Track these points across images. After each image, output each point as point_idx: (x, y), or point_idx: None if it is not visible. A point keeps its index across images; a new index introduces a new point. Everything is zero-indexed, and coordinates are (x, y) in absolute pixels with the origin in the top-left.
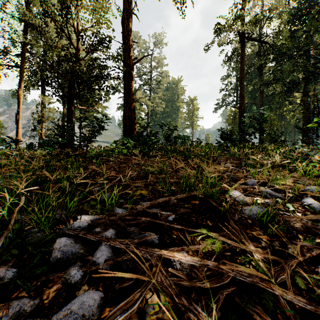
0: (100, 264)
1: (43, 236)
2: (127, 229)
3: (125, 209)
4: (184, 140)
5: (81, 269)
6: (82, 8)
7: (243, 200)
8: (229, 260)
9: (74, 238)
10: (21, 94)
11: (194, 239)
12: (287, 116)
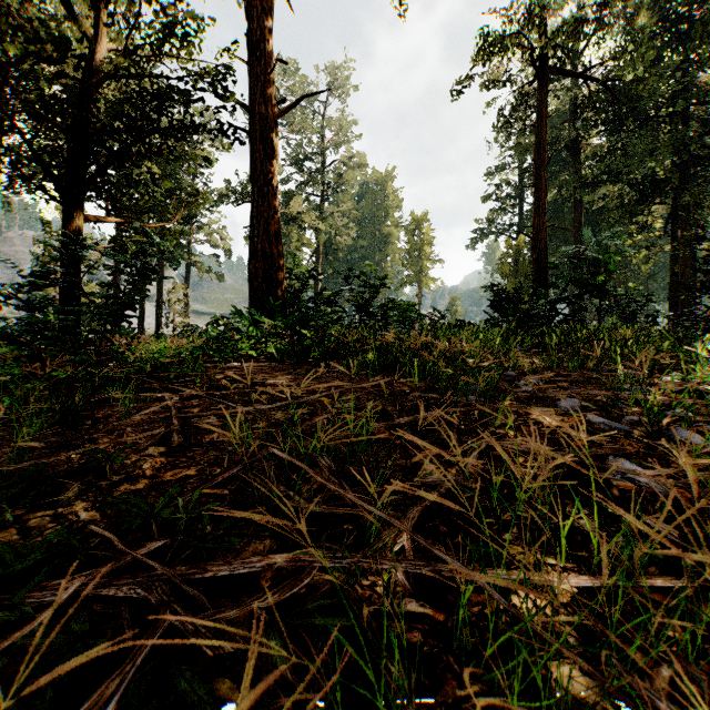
0: None
1: None
2: None
3: None
4: (403, 313)
5: None
6: None
7: None
8: None
9: None
10: None
11: None
12: (633, 258)
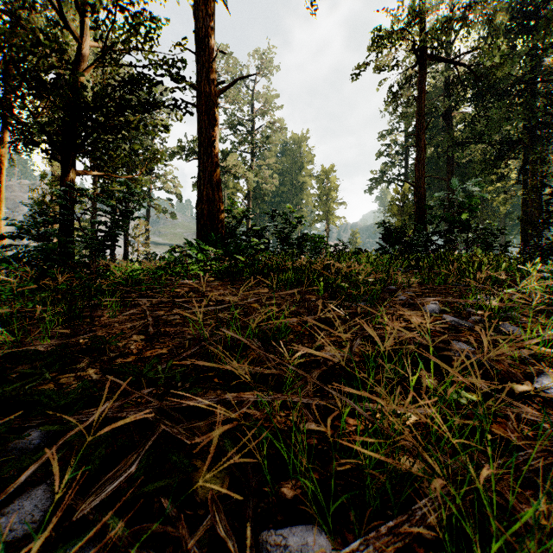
0: None
1: None
2: None
3: None
4: (314, 244)
5: None
6: None
7: None
8: None
9: None
10: (6, 155)
11: None
12: (494, 201)
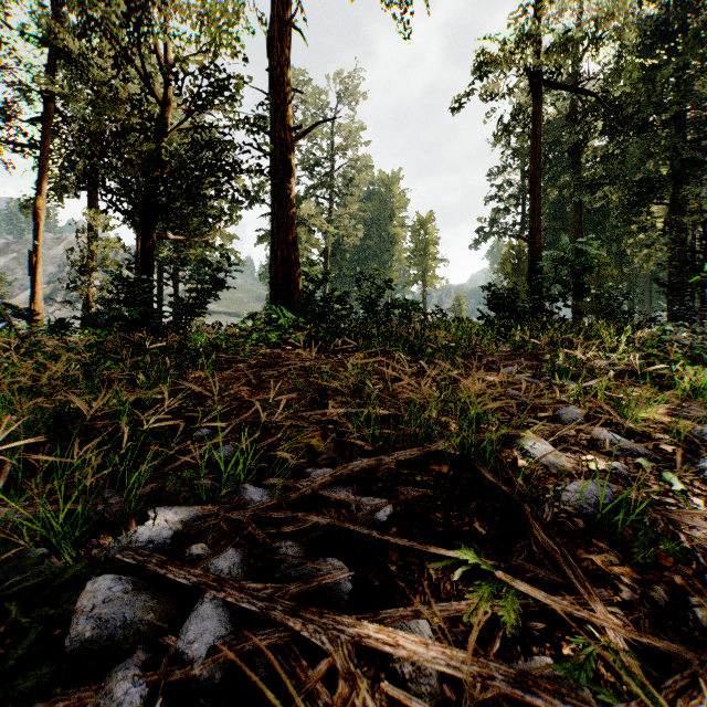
0: (195, 661)
1: (56, 568)
2: (273, 546)
3: (270, 489)
4: (407, 311)
5: (143, 675)
6: (175, 11)
7: (556, 464)
8: (539, 643)
9: (134, 575)
10: (43, 208)
11: (443, 577)
12: (635, 257)
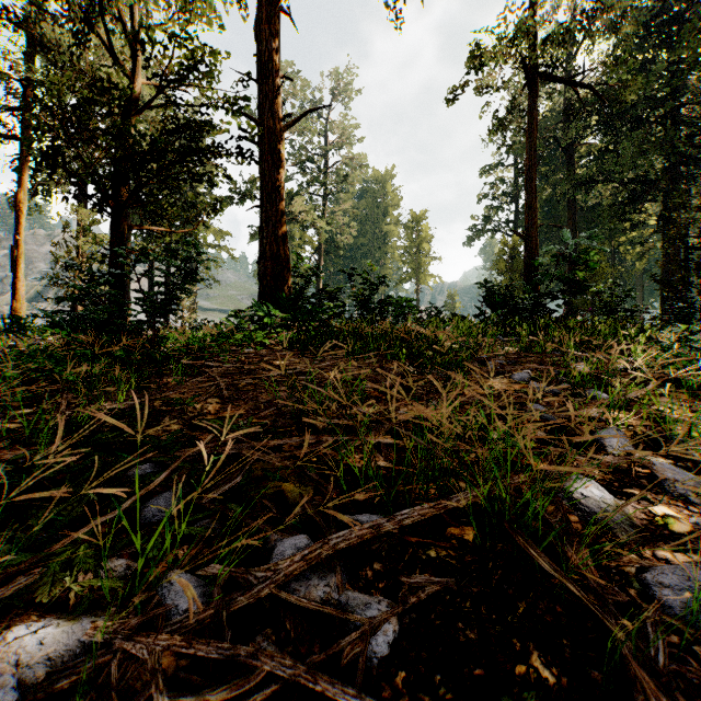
0: None
1: None
2: None
3: (209, 580)
4: (401, 309)
5: None
6: None
7: (623, 523)
8: None
9: None
10: (25, 202)
11: None
12: (628, 254)
